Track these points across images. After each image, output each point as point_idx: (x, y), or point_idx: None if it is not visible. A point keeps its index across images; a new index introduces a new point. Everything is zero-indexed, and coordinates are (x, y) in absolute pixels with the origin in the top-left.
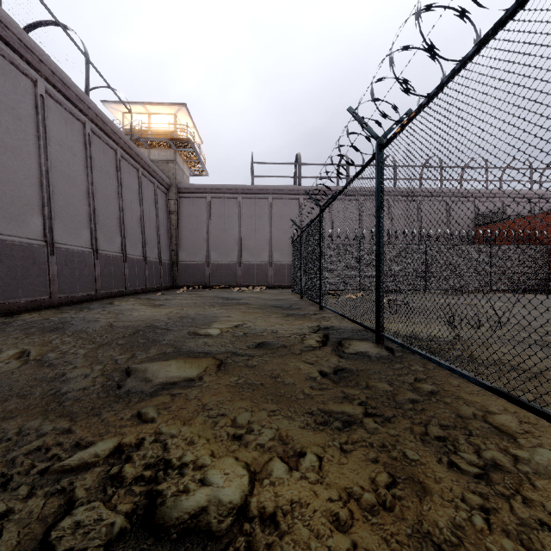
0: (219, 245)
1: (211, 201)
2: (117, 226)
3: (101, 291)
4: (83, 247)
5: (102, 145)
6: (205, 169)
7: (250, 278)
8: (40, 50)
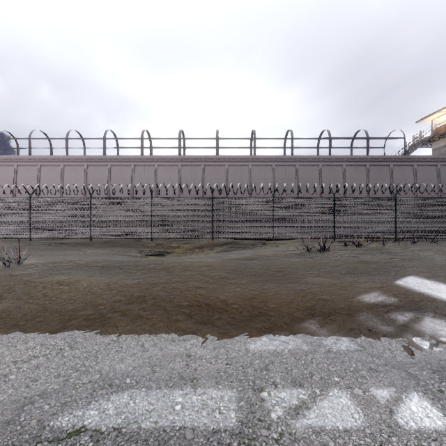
0: None
1: None
2: None
3: None
4: None
5: (378, 168)
6: None
7: None
8: (342, 156)
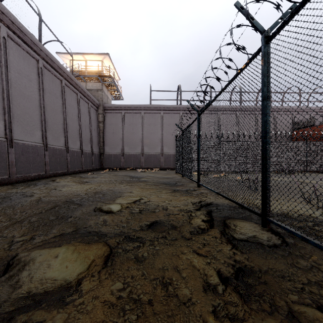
0: (129, 142)
1: (124, 114)
2: (62, 130)
3: (49, 172)
4: (36, 142)
5: (51, 76)
6: (121, 95)
7: (149, 163)
8: (2, 5)
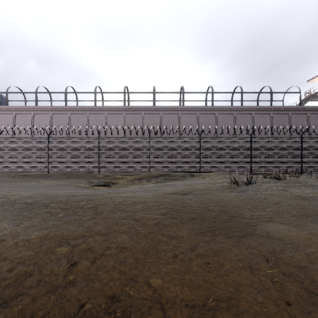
0: None
1: None
2: None
3: None
4: None
5: (279, 116)
6: None
7: None
8: (251, 106)
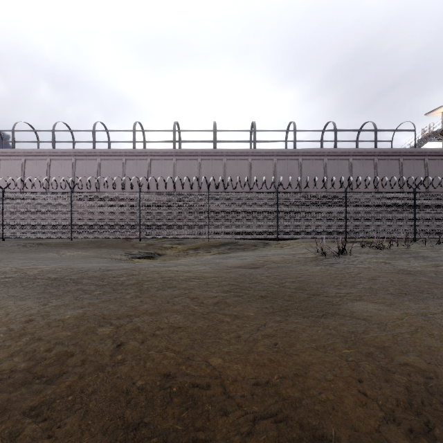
0: None
1: None
2: None
3: None
4: None
5: (386, 162)
6: None
7: None
8: (348, 149)
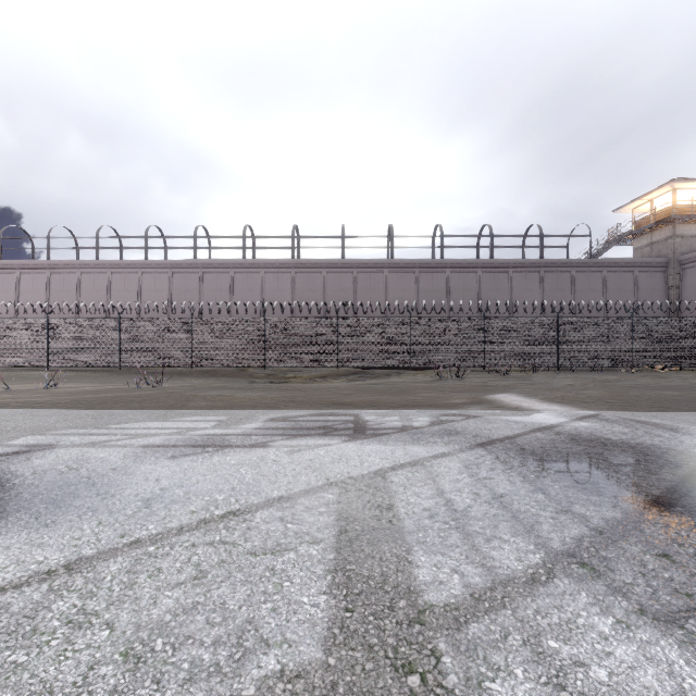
0: None
1: None
2: None
3: None
4: None
5: (555, 275)
6: None
7: None
8: (507, 260)
